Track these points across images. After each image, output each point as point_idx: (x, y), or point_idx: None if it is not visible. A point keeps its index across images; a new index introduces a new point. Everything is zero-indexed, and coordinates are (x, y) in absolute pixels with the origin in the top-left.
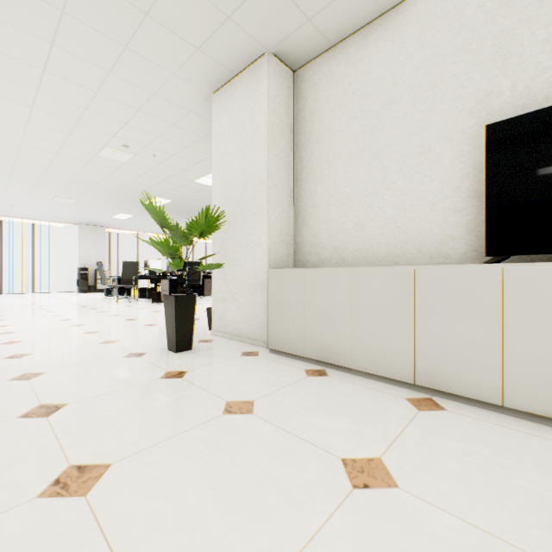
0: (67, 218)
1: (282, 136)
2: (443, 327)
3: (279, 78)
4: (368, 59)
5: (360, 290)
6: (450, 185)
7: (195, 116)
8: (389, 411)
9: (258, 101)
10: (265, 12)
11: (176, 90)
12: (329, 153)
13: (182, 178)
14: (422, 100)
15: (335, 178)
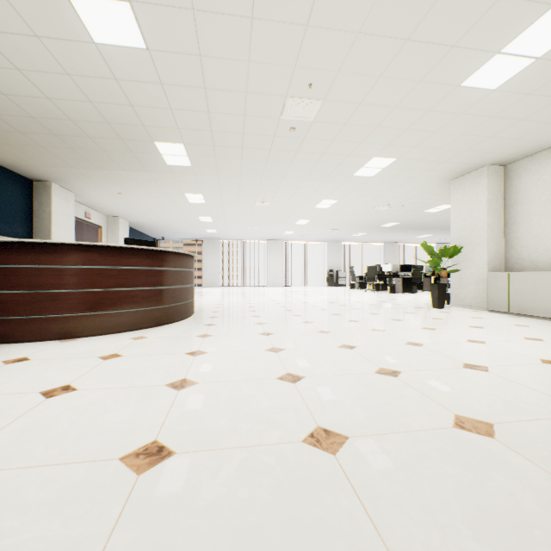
0: (323, 239)
1: (496, 203)
2: None
3: (493, 174)
4: None
5: (537, 281)
6: None
7: (436, 189)
8: (542, 323)
9: (480, 188)
10: (485, 158)
11: (429, 184)
12: (527, 211)
13: (414, 212)
14: None
15: (531, 224)
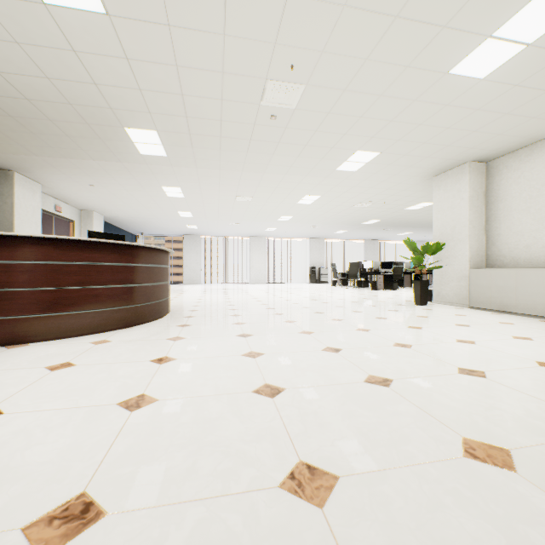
0: (306, 236)
1: (477, 200)
2: None
3: (475, 171)
4: (533, 161)
5: (520, 278)
6: None
7: (418, 185)
8: (525, 320)
9: (462, 185)
10: (468, 154)
11: (411, 180)
12: (508, 208)
13: (395, 209)
14: None
15: (512, 221)
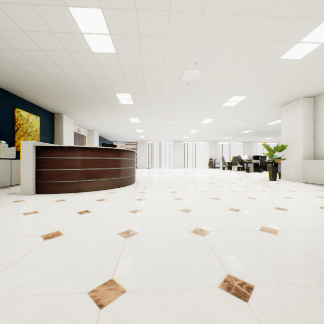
0: (206, 140)
1: (308, 120)
2: None
3: (306, 103)
4: None
5: None
6: None
7: (272, 111)
8: None
9: (298, 111)
10: (300, 94)
11: (268, 108)
12: None
13: (260, 124)
14: None
15: None
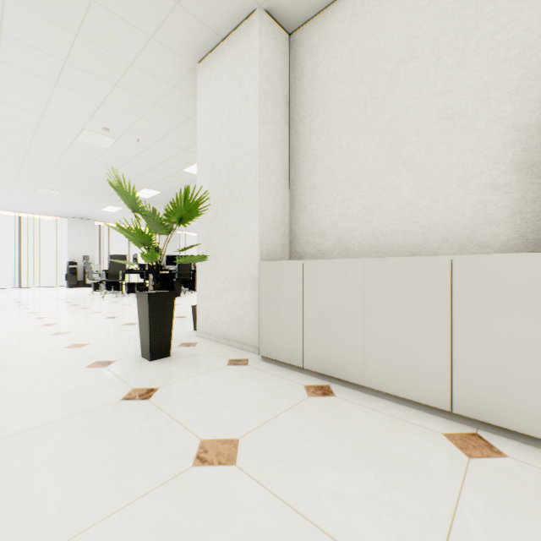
0: (55, 211)
1: (276, 108)
2: (495, 338)
3: (272, 39)
4: (379, 9)
5: (375, 287)
6: (487, 155)
7: (179, 93)
8: (428, 459)
9: (248, 66)
10: None
11: (155, 58)
12: (332, 126)
13: (170, 167)
14: (449, 52)
15: (338, 154)
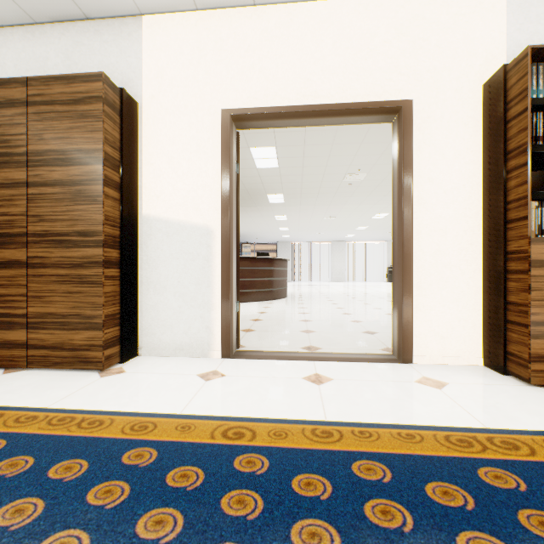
0: (383, 239)
1: None
2: None
3: None
4: None
5: None
6: None
7: None
8: None
9: None
10: None
11: None
12: None
13: None
14: None
15: None
